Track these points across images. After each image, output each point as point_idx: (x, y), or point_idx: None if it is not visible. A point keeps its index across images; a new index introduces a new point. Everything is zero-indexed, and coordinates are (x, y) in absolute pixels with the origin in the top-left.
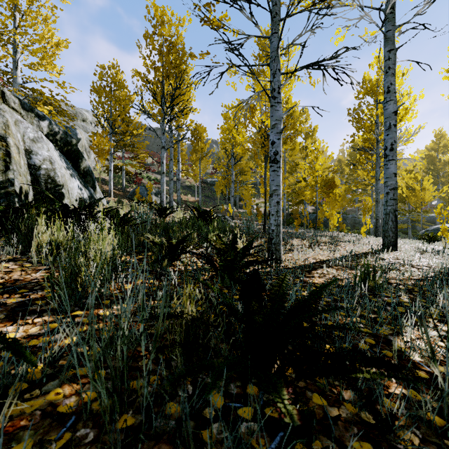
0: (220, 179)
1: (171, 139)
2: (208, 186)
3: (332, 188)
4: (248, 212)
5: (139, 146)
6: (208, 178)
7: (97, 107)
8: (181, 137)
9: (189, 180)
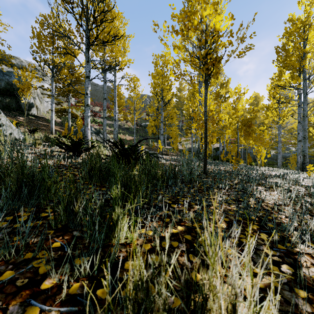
0: (151, 120)
1: (104, 80)
2: (142, 128)
3: (249, 127)
4: (175, 149)
5: (83, 93)
6: (142, 122)
7: (37, 52)
8: (120, 87)
9: (127, 124)
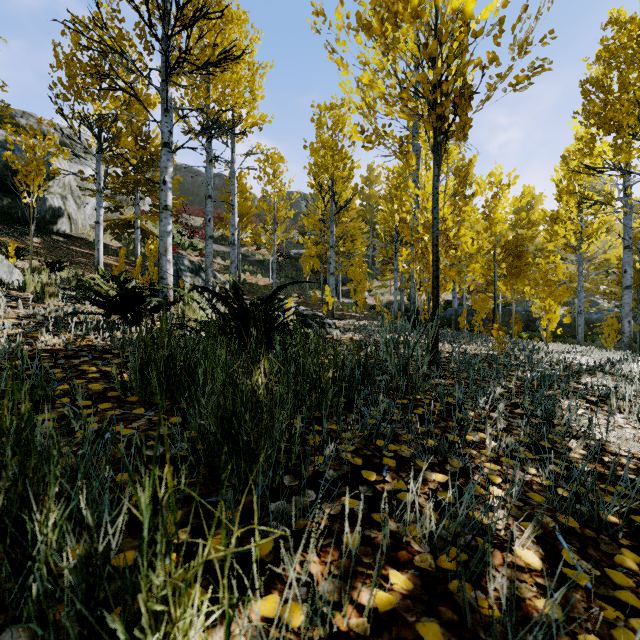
0: (310, 244)
1: (209, 156)
2: (292, 262)
3: (520, 258)
4: (359, 304)
5: None
6: (291, 249)
7: (67, 98)
8: (244, 175)
9: (261, 252)
